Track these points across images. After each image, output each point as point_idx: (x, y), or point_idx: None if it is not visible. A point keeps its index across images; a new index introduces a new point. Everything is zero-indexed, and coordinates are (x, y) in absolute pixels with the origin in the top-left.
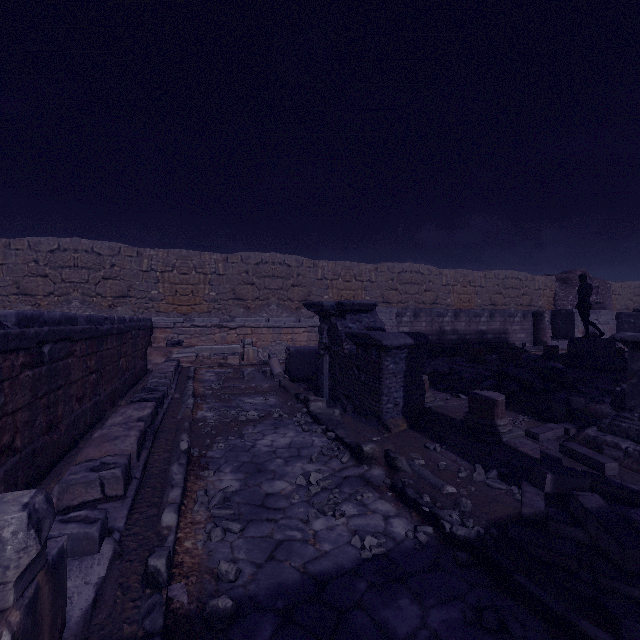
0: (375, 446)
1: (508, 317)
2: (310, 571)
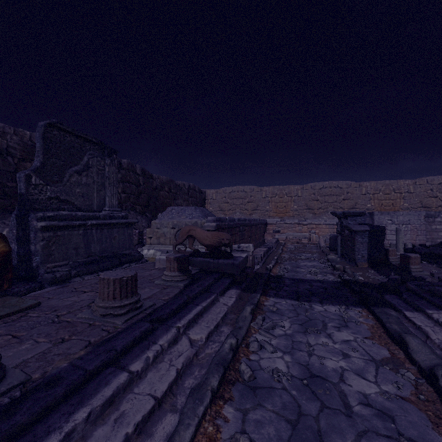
0: (341, 266)
1: None
2: (300, 278)
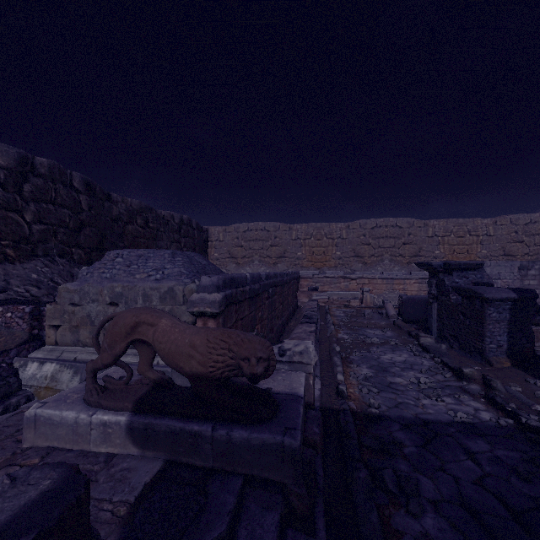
0: (474, 370)
1: None
2: (419, 417)
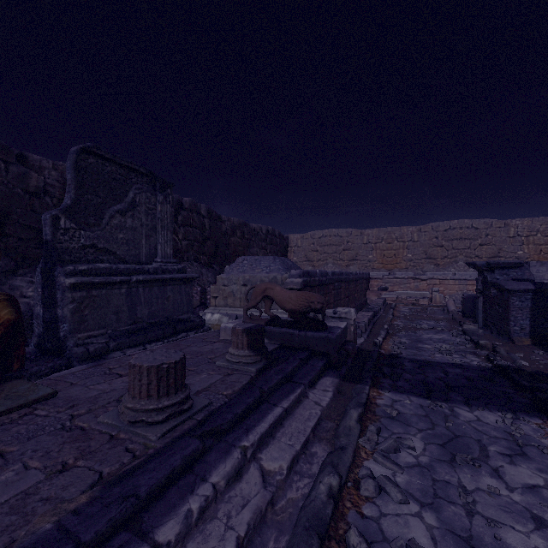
0: (488, 342)
1: None
2: (426, 360)
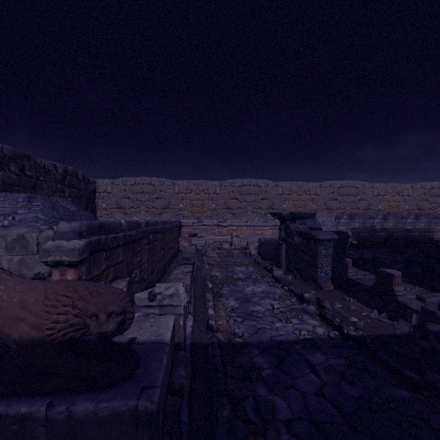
0: (311, 294)
1: (433, 219)
2: (274, 339)
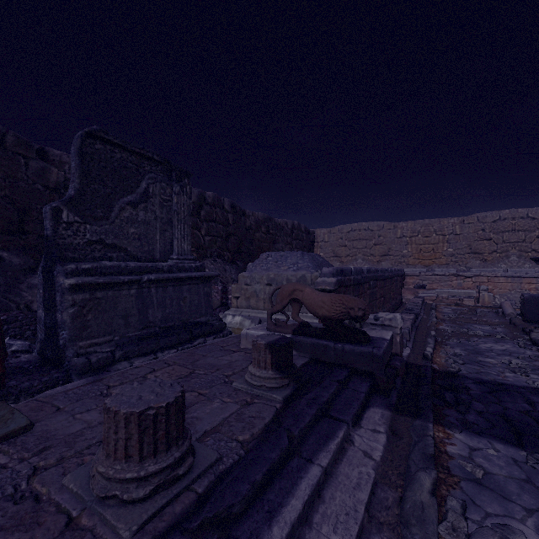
0: None
1: None
2: (496, 381)
